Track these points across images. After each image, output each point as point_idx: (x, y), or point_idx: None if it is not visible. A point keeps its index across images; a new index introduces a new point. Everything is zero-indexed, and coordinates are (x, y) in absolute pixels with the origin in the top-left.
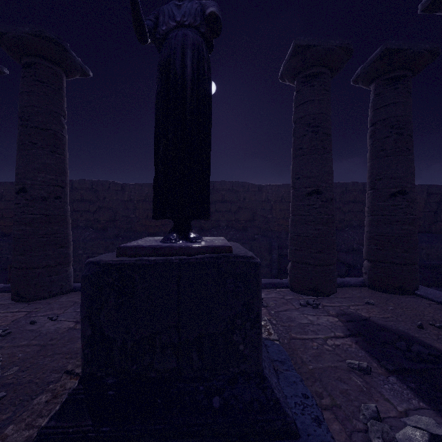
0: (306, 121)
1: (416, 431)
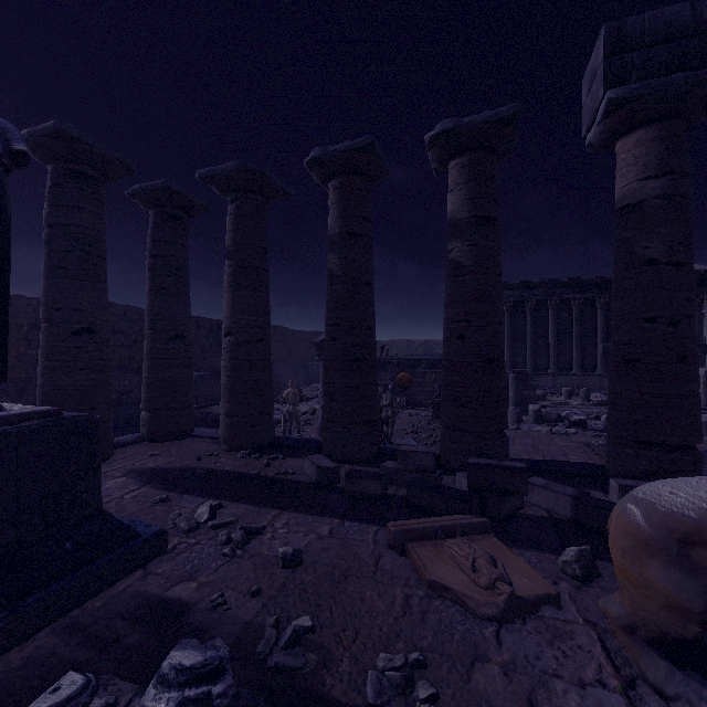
0: (73, 233)
1: (204, 507)
